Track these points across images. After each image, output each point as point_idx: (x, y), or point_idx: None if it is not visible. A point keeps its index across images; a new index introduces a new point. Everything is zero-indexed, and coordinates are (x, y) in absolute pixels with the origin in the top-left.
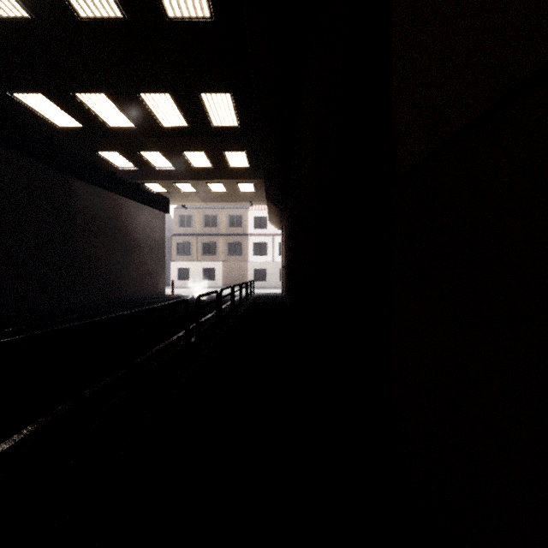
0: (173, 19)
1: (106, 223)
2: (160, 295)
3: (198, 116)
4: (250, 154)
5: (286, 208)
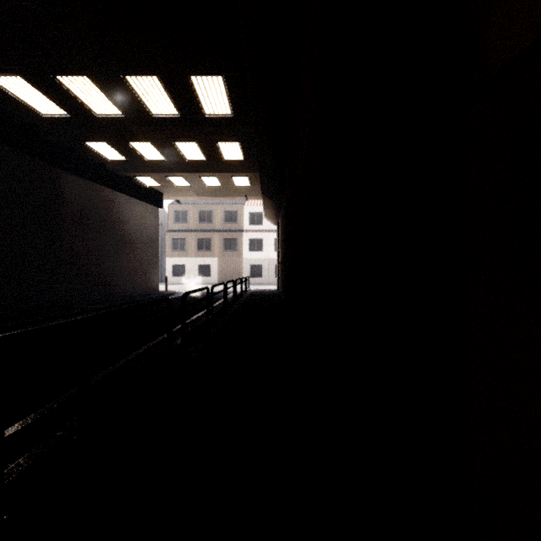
0: None
1: (96, 217)
2: (153, 292)
3: (188, 102)
4: (244, 145)
5: (282, 202)
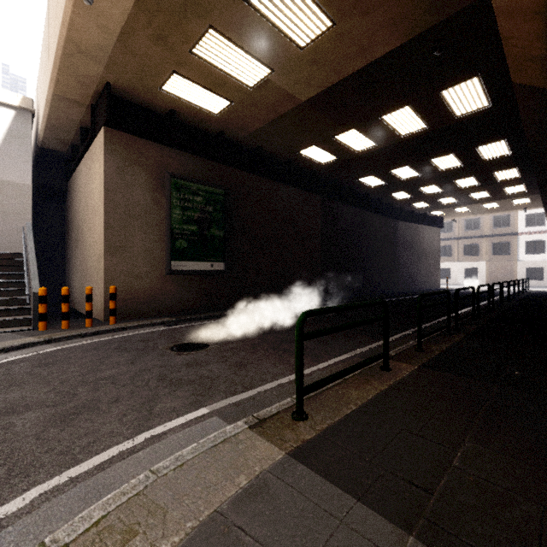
0: (487, 160)
1: (409, 242)
2: (437, 288)
3: (488, 179)
4: (527, 185)
5: None
